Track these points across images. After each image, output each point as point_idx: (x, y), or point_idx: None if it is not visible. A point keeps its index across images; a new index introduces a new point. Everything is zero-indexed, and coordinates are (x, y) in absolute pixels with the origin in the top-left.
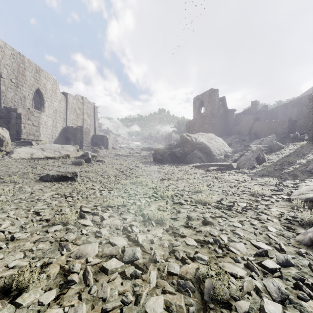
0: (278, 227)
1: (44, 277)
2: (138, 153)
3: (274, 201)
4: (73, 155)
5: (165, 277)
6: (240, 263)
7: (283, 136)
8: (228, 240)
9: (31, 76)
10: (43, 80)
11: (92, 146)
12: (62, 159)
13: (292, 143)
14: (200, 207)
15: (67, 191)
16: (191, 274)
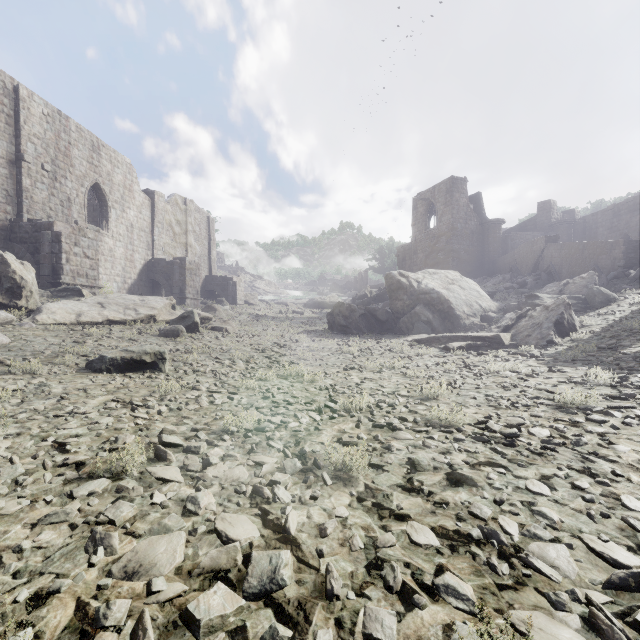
0: None
1: (27, 638)
2: (297, 314)
3: (618, 424)
4: (163, 316)
5: None
6: (569, 612)
7: (613, 274)
8: (522, 533)
9: (82, 158)
10: (106, 166)
11: (204, 300)
12: (141, 325)
13: (635, 290)
14: (437, 437)
15: (139, 394)
16: None
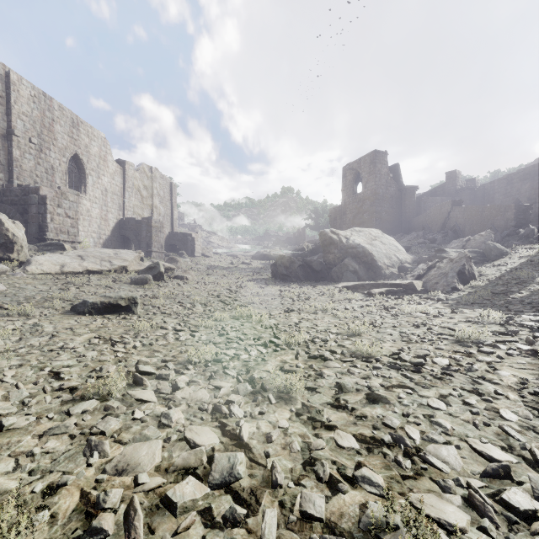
0: (521, 410)
1: (45, 518)
2: (246, 264)
3: (502, 355)
4: (133, 267)
5: (296, 524)
6: (453, 494)
7: (506, 232)
8: (422, 438)
9: (64, 133)
10: (84, 140)
11: (167, 253)
12: (115, 274)
13: (524, 246)
14: (360, 366)
15: (116, 332)
16: (352, 519)
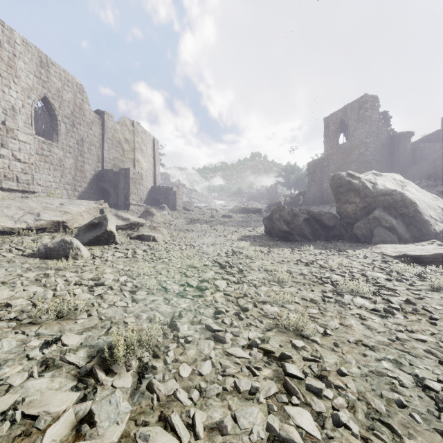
0: None
1: None
2: (226, 218)
3: None
4: (81, 222)
5: None
6: None
7: None
8: None
9: (29, 71)
10: (55, 83)
11: (148, 206)
12: (41, 235)
13: None
14: None
15: None
16: None
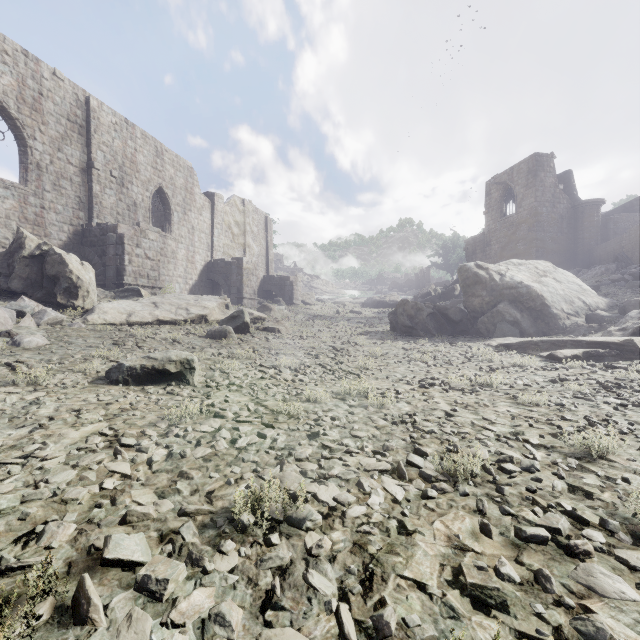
0: None
1: None
2: (355, 313)
3: None
4: (215, 316)
5: None
6: None
7: None
8: None
9: (147, 163)
10: (169, 171)
11: (261, 300)
12: (192, 325)
13: None
14: None
15: (143, 421)
16: None
